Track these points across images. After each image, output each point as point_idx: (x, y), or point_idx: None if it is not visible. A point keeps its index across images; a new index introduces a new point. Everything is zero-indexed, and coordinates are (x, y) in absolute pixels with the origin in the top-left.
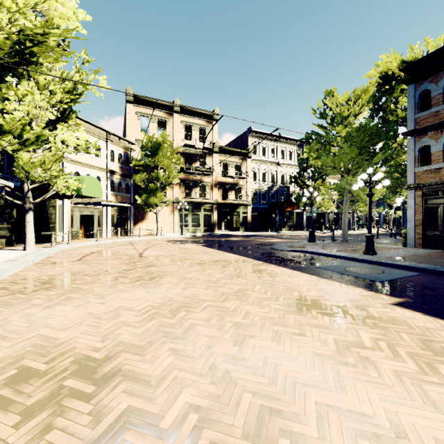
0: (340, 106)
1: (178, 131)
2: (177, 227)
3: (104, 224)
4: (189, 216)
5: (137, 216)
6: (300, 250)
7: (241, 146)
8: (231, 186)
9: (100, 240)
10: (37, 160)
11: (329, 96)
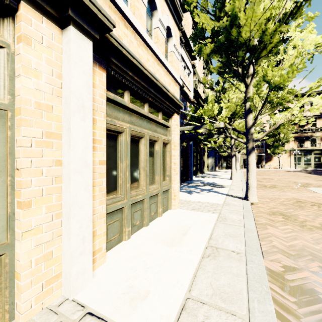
0: None
1: None
2: (292, 164)
3: None
4: (301, 158)
5: (266, 158)
6: None
7: None
8: None
9: None
10: None
11: None
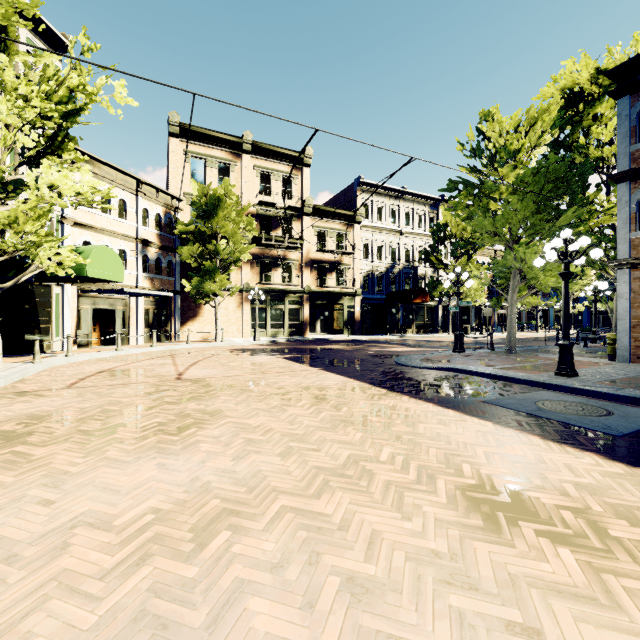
0: (506, 135)
1: (250, 181)
2: (247, 328)
3: (132, 324)
4: (266, 311)
5: (185, 311)
6: (446, 366)
7: (345, 205)
8: (330, 265)
9: (122, 349)
10: (2, 216)
11: (488, 119)
